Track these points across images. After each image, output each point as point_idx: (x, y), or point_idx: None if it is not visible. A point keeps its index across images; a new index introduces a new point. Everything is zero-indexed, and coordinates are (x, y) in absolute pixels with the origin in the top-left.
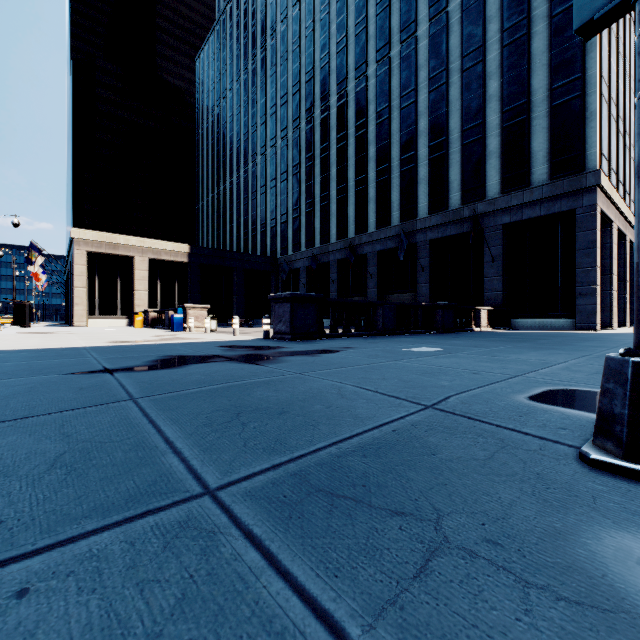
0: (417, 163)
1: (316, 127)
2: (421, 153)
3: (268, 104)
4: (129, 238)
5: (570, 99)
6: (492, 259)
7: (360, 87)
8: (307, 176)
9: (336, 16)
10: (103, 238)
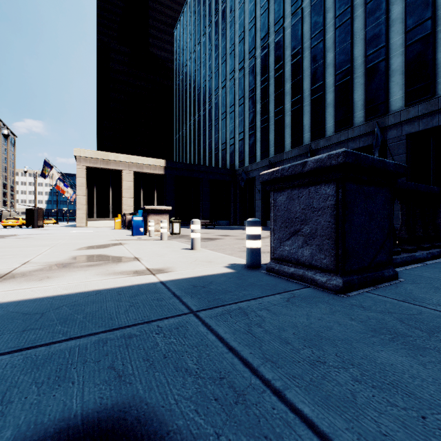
0: (388, 55)
1: (270, 51)
2: (394, 42)
3: (228, 45)
4: (118, 155)
5: None
6: None
7: None
8: (262, 96)
9: None
10: (98, 156)
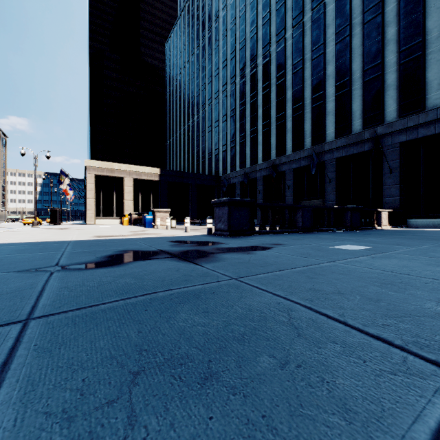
0: (325, 100)
1: (247, 81)
2: (328, 92)
3: (213, 69)
4: (121, 165)
5: None
6: (390, 171)
7: (280, 48)
8: (240, 117)
9: None
10: (104, 165)
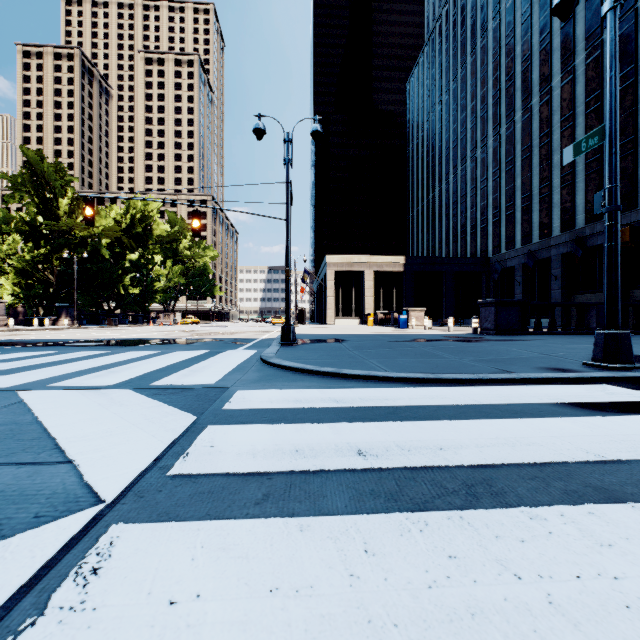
0: None
1: (534, 115)
2: None
3: (478, 106)
4: (360, 257)
5: None
6: None
7: (592, 57)
8: (523, 169)
9: None
10: (344, 260)
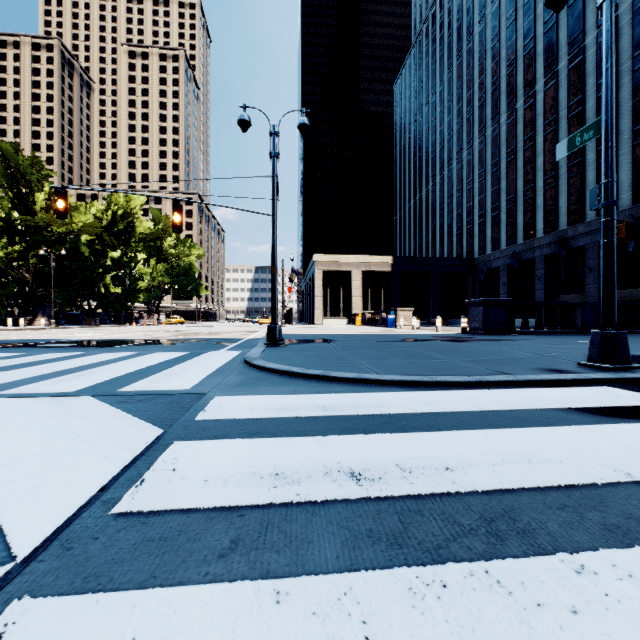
0: None
1: (518, 119)
2: None
3: (464, 108)
4: (348, 257)
5: None
6: None
7: (574, 62)
8: (507, 171)
9: None
10: (332, 259)
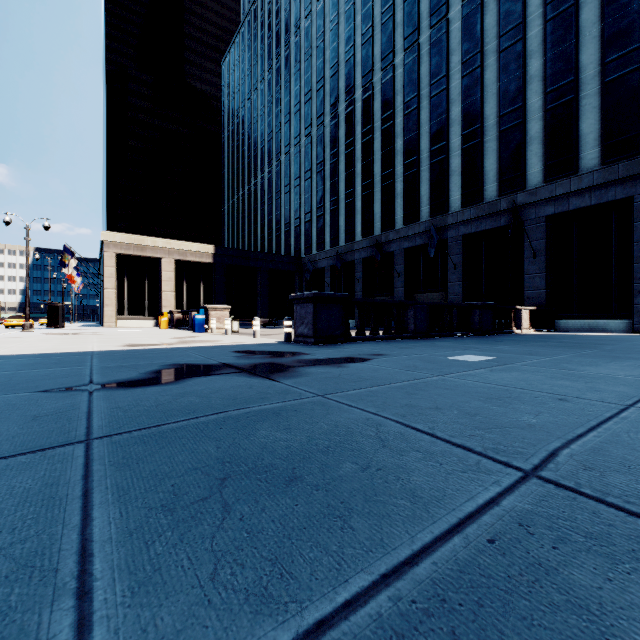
0: (448, 154)
1: (341, 122)
2: (453, 143)
3: (292, 102)
4: (156, 240)
5: (627, 73)
6: (533, 254)
7: (387, 78)
8: (331, 173)
9: (361, 6)
10: (131, 240)
